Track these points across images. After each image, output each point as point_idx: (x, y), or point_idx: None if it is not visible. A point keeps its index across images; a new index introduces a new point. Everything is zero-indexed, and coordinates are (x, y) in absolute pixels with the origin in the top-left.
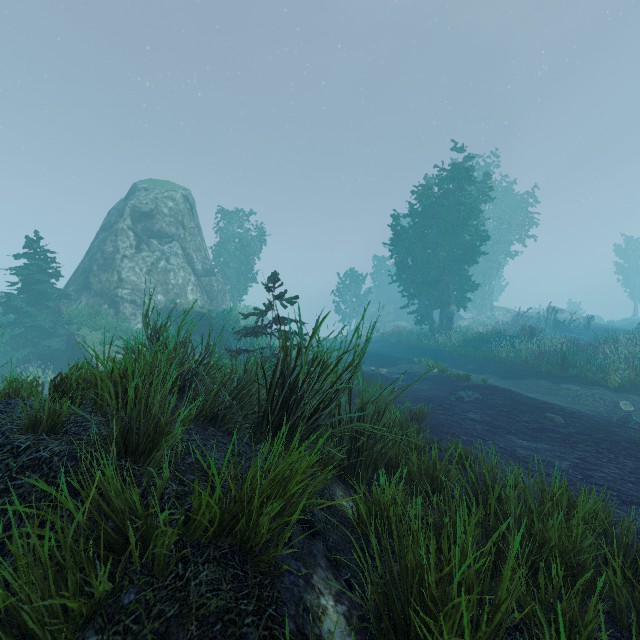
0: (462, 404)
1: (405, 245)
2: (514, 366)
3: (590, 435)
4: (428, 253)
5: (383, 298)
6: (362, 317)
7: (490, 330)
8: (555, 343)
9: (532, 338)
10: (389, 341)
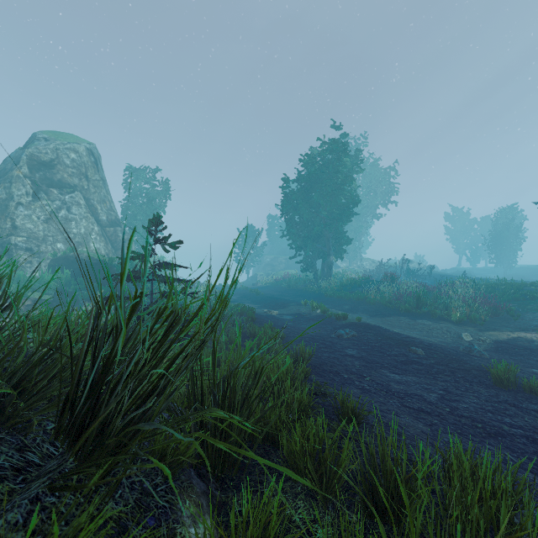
0: (342, 341)
1: (294, 204)
2: (380, 306)
3: (447, 365)
4: (312, 212)
5: (276, 250)
6: (230, 253)
7: (361, 276)
8: (410, 286)
9: (393, 282)
10: (281, 286)
